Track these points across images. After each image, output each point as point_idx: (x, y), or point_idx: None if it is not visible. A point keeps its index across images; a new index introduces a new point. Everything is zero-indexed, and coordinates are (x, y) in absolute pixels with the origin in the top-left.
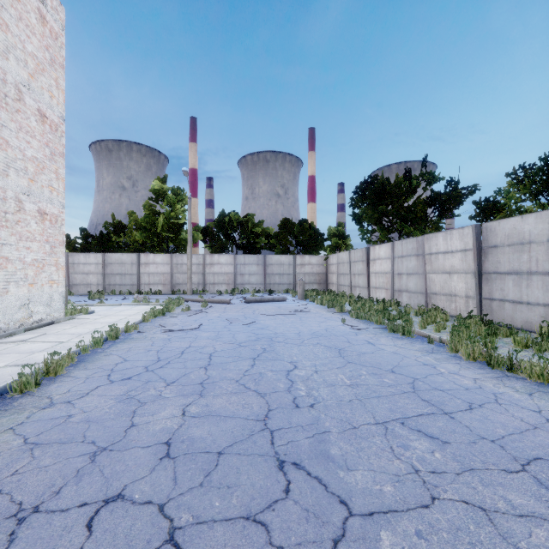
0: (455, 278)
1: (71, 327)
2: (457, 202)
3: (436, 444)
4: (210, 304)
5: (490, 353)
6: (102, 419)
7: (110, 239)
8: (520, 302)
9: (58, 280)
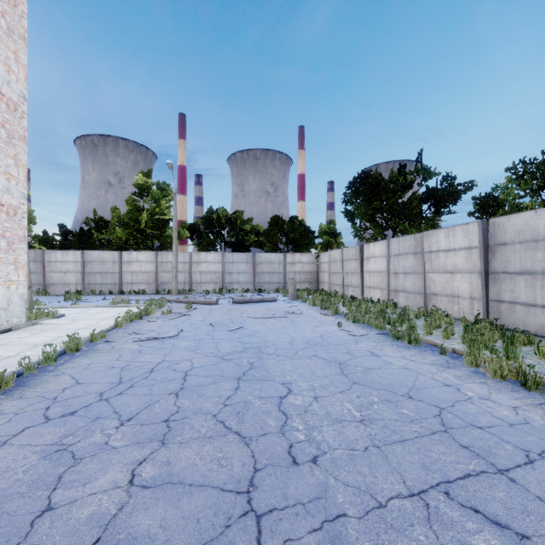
0: (458, 278)
1: (30, 335)
2: (454, 198)
3: (510, 542)
4: (195, 306)
5: (524, 372)
6: (5, 495)
7: (91, 236)
8: (533, 305)
9: (18, 281)
